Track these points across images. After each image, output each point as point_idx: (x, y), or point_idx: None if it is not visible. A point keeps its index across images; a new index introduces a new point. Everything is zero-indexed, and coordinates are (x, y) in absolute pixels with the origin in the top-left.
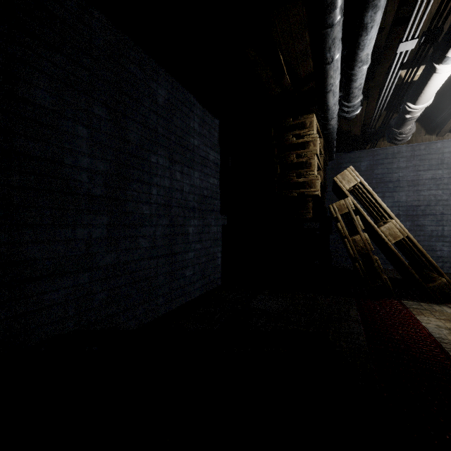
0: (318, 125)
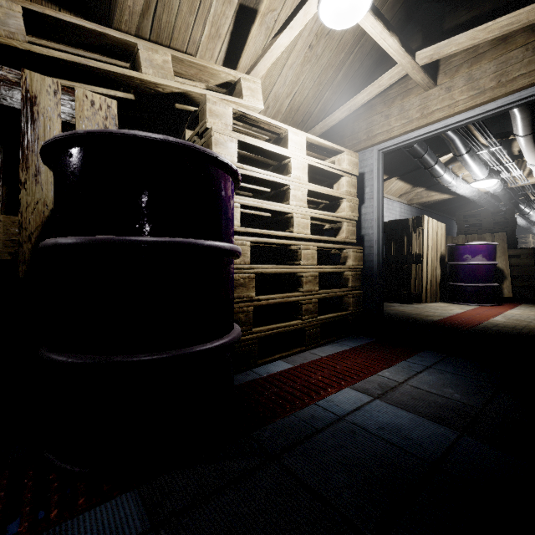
0: (532, 235)
